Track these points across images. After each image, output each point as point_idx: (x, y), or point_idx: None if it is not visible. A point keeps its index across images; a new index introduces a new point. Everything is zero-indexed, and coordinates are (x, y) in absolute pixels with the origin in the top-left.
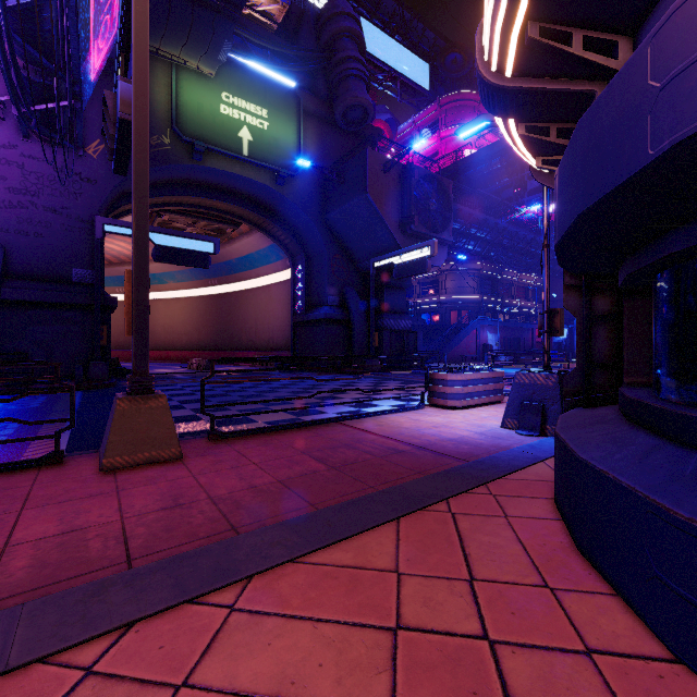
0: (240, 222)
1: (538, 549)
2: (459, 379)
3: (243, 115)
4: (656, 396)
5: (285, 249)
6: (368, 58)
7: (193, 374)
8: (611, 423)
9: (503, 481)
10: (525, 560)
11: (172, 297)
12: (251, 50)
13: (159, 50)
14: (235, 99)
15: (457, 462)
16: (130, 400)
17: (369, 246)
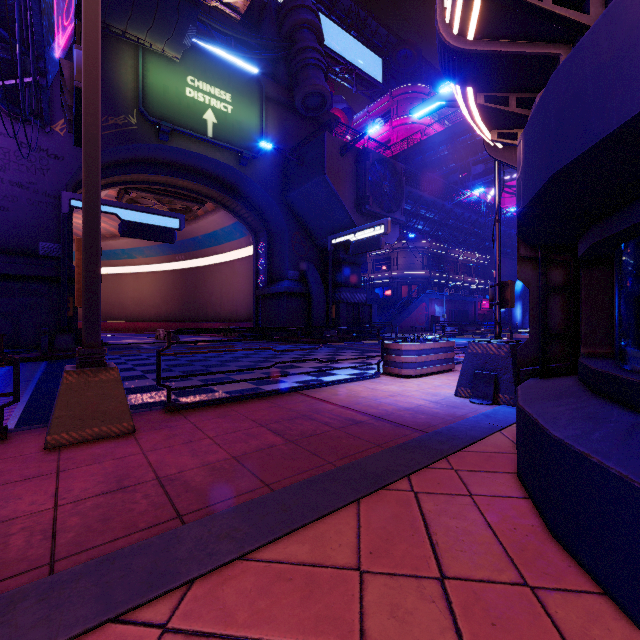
0: (205, 201)
1: (510, 535)
2: (413, 349)
3: (208, 99)
4: (623, 369)
5: (249, 227)
6: (326, 51)
7: (159, 344)
8: (577, 395)
9: (463, 454)
10: (498, 549)
11: (141, 272)
12: (215, 37)
13: (125, 33)
14: (200, 83)
15: (416, 433)
16: (78, 373)
17: (327, 224)
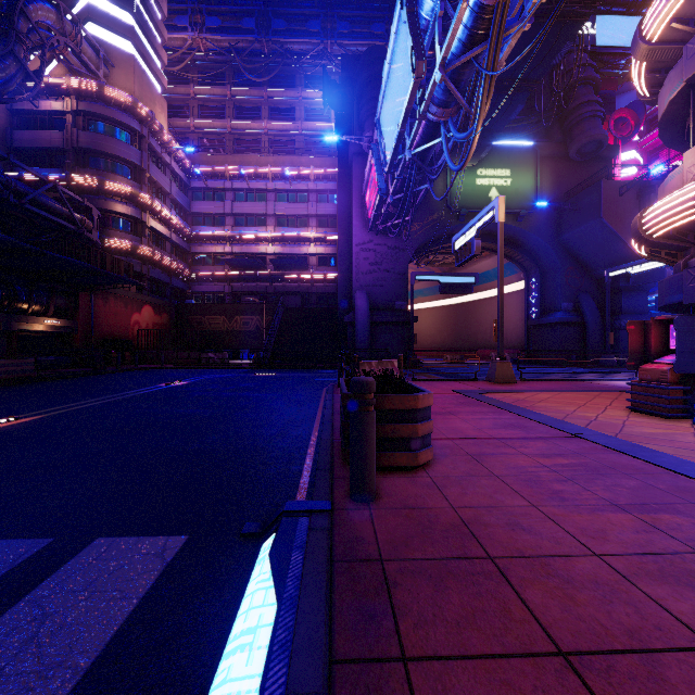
0: (482, 251)
1: None
2: None
3: (492, 181)
4: None
5: (520, 266)
6: (606, 51)
7: (454, 364)
8: None
9: None
10: None
11: (420, 308)
12: None
13: None
14: (486, 171)
15: None
16: (500, 362)
17: (604, 257)
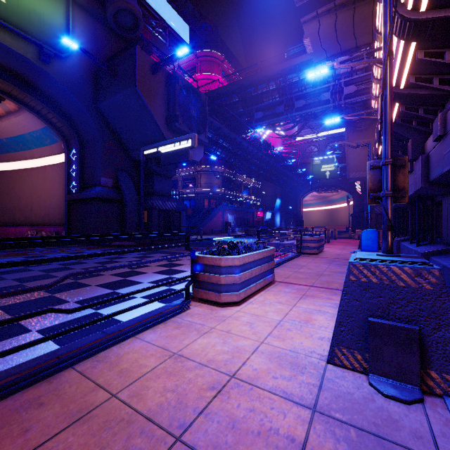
0: (1, 97)
1: None
2: (236, 264)
3: None
4: None
5: (59, 133)
6: (144, 3)
7: None
8: None
9: None
10: None
11: None
12: None
13: None
14: None
15: None
16: None
17: (140, 137)
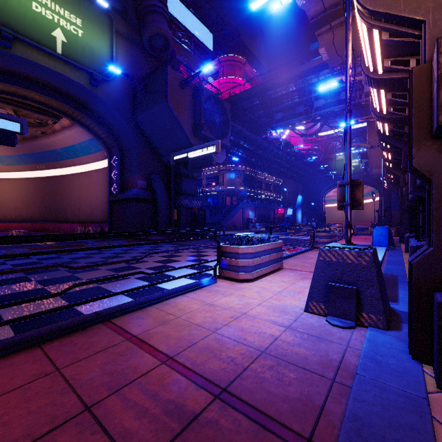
0: (60, 116)
1: None
2: (249, 252)
3: (56, 18)
4: None
5: (103, 143)
6: (171, 18)
7: None
8: None
9: None
10: None
11: (2, 178)
12: None
13: None
14: (48, 1)
15: None
16: None
17: (170, 144)
